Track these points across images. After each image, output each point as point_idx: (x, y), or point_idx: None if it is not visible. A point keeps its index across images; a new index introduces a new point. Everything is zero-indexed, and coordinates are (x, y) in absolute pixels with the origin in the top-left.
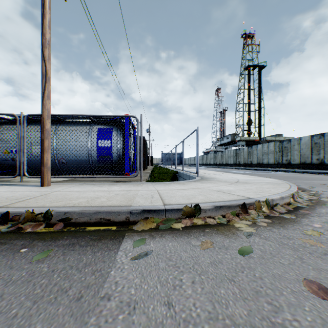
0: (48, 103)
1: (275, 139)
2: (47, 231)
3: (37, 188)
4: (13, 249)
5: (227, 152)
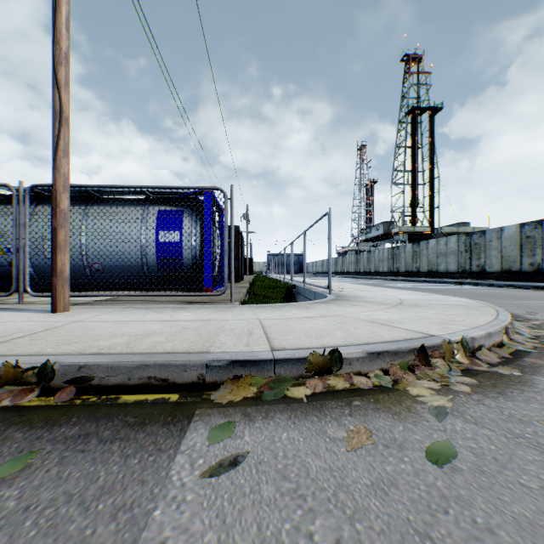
0: (65, 163)
1: (458, 230)
2: (42, 404)
3: (43, 316)
4: None
5: (377, 253)
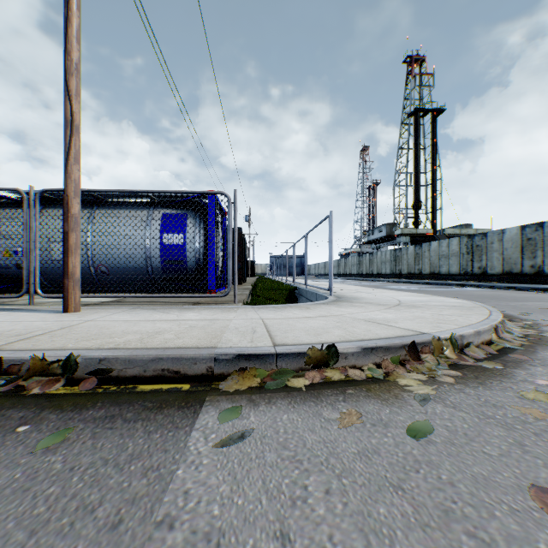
0: (76, 170)
1: (461, 232)
2: (68, 392)
3: (56, 316)
4: (4, 426)
5: (379, 255)
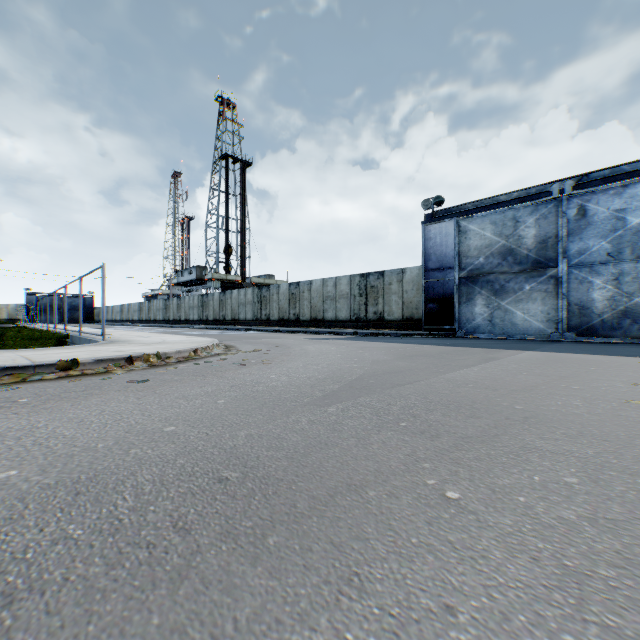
0: None
1: (265, 281)
2: None
3: None
4: None
5: (188, 300)
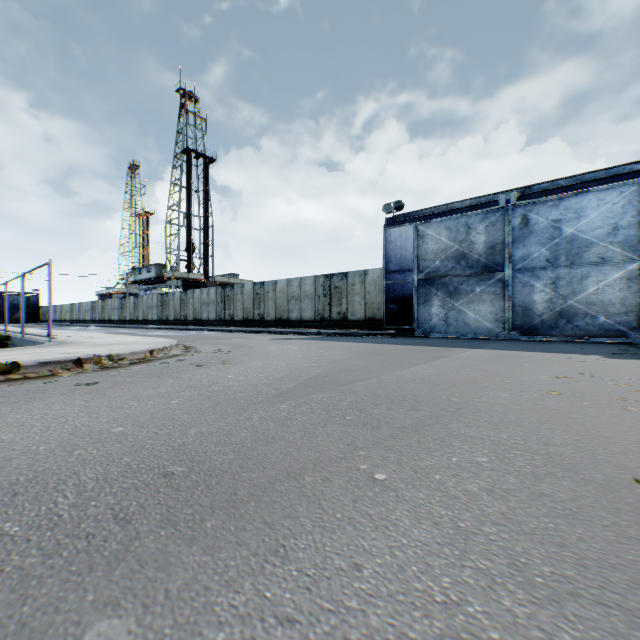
0: None
1: (230, 281)
2: None
3: None
4: None
5: (146, 299)
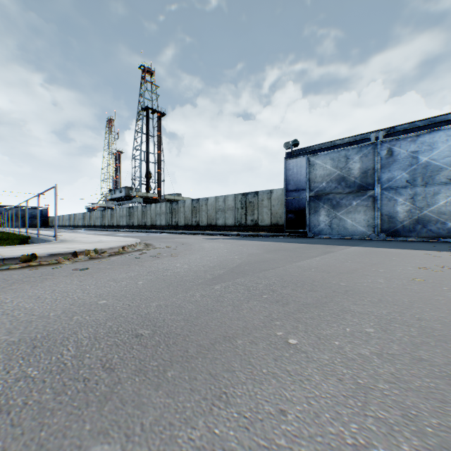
0: None
1: (175, 198)
2: None
3: None
4: None
5: (119, 211)
